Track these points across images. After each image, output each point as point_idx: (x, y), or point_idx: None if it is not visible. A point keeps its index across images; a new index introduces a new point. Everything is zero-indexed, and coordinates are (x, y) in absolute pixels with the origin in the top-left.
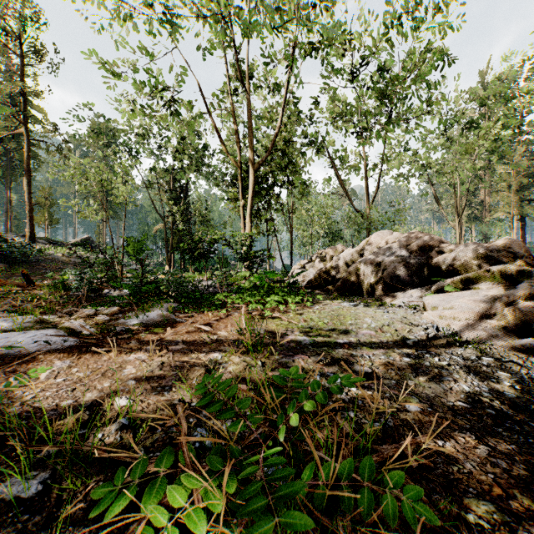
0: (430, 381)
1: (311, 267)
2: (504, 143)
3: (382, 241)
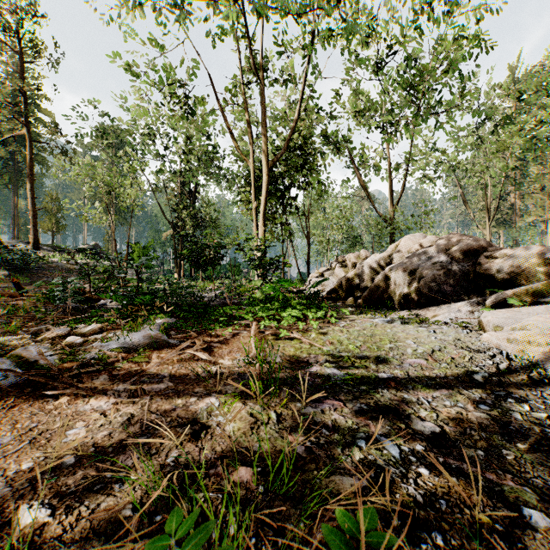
0: (536, 451)
1: (331, 275)
2: (540, 140)
3: (415, 245)
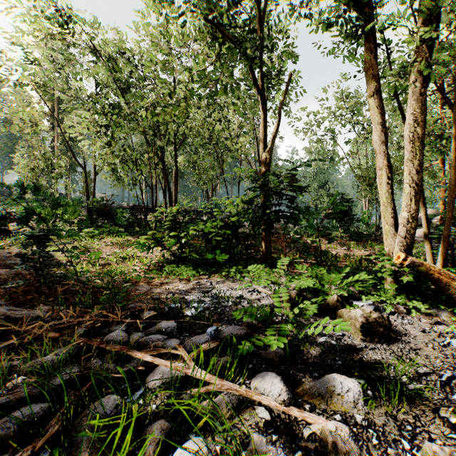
0: None
1: None
2: None
3: None
